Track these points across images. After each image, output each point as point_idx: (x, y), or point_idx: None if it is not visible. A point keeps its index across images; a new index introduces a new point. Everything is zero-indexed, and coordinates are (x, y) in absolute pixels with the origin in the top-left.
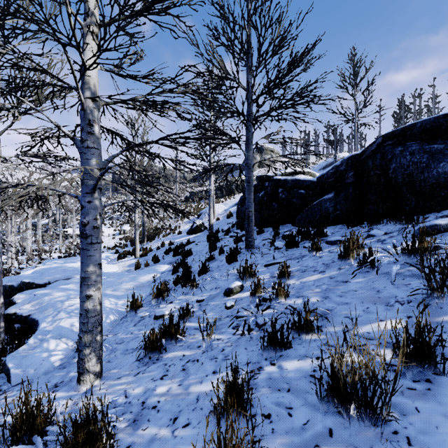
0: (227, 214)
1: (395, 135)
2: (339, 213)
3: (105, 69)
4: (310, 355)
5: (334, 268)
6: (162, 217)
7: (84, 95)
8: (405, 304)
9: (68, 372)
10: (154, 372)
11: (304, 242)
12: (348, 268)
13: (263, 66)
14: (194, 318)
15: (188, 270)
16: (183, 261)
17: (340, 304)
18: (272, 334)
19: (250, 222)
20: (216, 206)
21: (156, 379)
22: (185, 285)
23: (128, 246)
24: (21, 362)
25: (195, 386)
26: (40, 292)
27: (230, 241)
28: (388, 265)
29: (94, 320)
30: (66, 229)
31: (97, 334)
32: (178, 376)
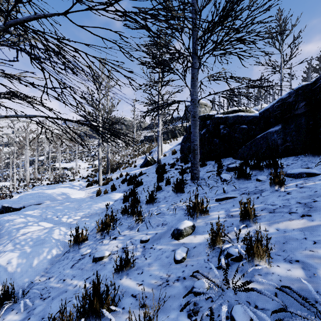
0: (172, 151)
1: None
2: (290, 144)
3: None
4: None
5: None
6: (123, 154)
7: None
8: None
9: None
10: None
11: (254, 174)
12: None
13: None
14: (134, 271)
15: (137, 200)
16: (133, 191)
17: None
18: None
19: (196, 155)
20: (163, 145)
21: None
22: (132, 217)
23: (97, 176)
24: None
25: None
26: (4, 218)
27: (175, 172)
28: None
29: None
30: (55, 164)
31: None
32: None
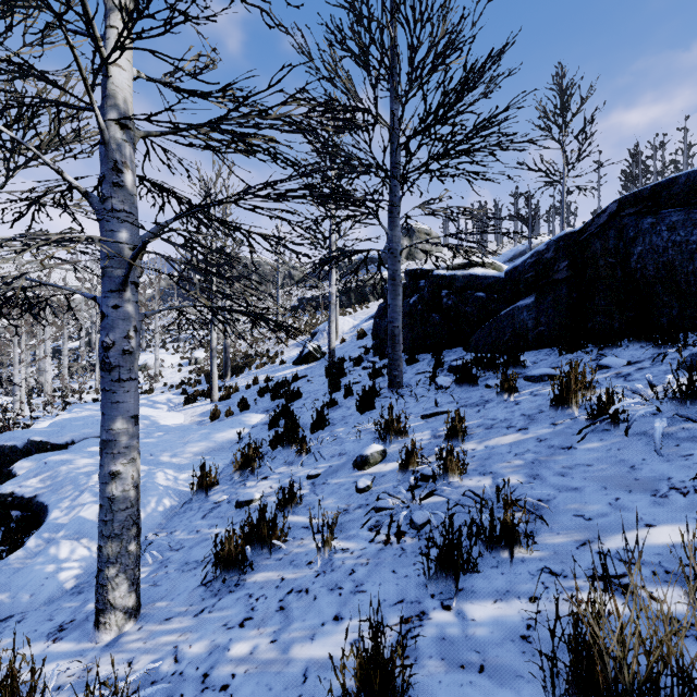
0: (357, 333)
1: (640, 198)
2: (545, 329)
3: (146, 76)
4: (517, 591)
5: (543, 423)
6: (256, 337)
7: (106, 118)
8: (691, 493)
9: (85, 602)
10: (229, 611)
11: (486, 378)
12: (569, 423)
13: (418, 87)
14: (302, 508)
15: (295, 423)
16: (286, 408)
17: (563, 491)
18: (444, 550)
19: (397, 344)
20: (340, 320)
21: (232, 625)
22: (289, 449)
23: (202, 382)
24: (10, 581)
25: (301, 645)
26: (54, 458)
27: (363, 375)
28: (643, 419)
29: (124, 517)
30: None
31: (130, 540)
32: (270, 621)
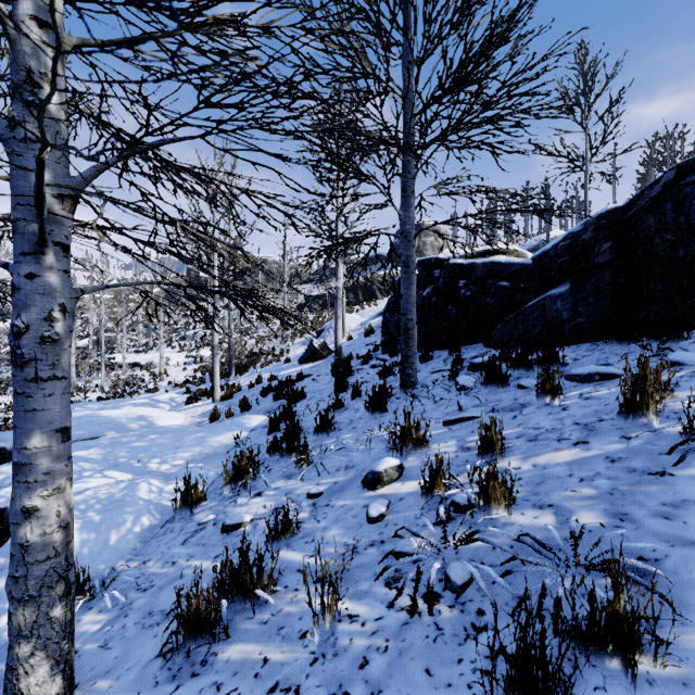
0: (365, 330)
1: None
2: (584, 320)
3: None
4: None
5: (609, 435)
6: (262, 336)
7: (17, 10)
8: None
9: None
10: None
11: (516, 377)
12: (648, 437)
13: (436, 43)
14: (299, 540)
15: (296, 427)
16: (288, 410)
17: (678, 545)
18: (517, 660)
19: (410, 339)
20: (347, 317)
21: None
22: (289, 458)
23: (206, 381)
24: None
25: None
26: None
27: (372, 374)
28: None
29: (43, 571)
30: (113, 356)
31: (54, 602)
32: None
